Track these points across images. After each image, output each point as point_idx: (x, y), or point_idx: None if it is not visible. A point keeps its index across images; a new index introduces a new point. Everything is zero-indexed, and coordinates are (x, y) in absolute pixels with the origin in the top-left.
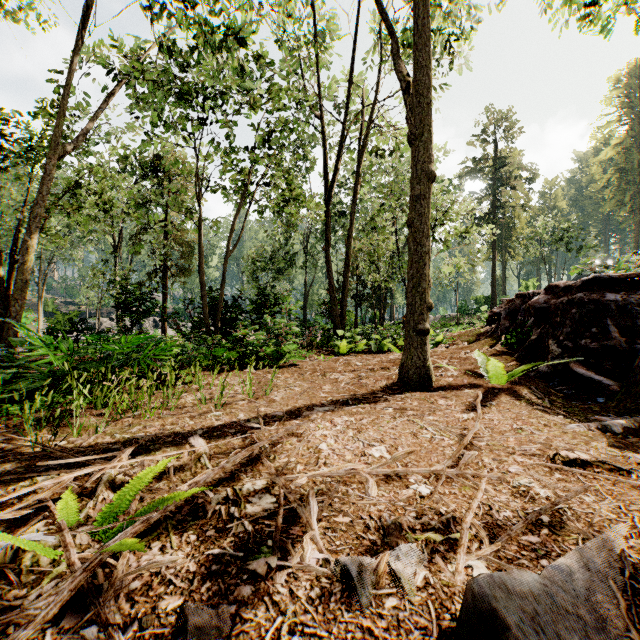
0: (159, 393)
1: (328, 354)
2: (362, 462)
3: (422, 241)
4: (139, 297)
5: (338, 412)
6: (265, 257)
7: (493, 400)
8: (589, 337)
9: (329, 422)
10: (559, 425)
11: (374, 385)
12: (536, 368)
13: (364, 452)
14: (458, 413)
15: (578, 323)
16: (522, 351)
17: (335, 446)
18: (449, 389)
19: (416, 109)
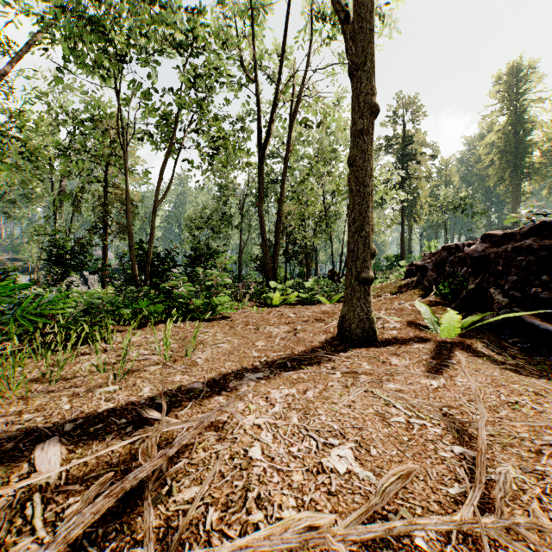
0: (52, 356)
1: (261, 306)
2: (322, 491)
3: (365, 181)
4: (70, 250)
5: (275, 380)
6: (203, 217)
7: (451, 357)
8: (539, 286)
9: (264, 399)
10: (550, 393)
11: (312, 340)
12: (481, 319)
13: (322, 466)
14: (421, 377)
15: (525, 271)
16: (460, 301)
17: (274, 449)
18: (397, 344)
19: (358, 37)
